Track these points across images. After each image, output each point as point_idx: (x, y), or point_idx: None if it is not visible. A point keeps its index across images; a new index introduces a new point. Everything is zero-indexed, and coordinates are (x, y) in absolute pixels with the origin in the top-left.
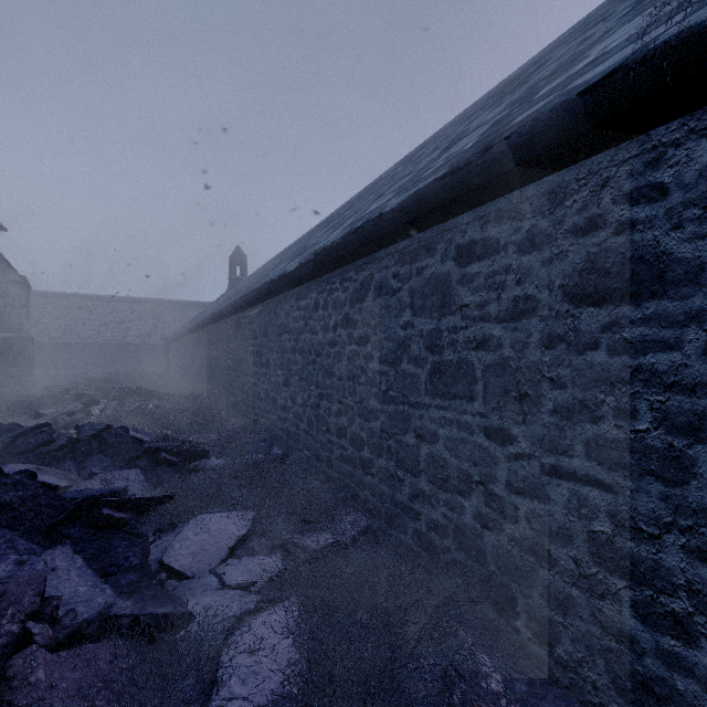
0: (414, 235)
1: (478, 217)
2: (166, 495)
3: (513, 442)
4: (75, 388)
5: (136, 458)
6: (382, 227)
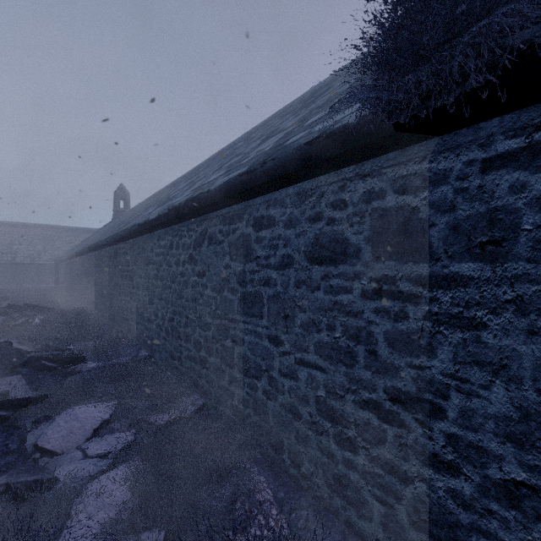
0: (232, 206)
1: (265, 201)
2: (43, 394)
3: (282, 344)
4: None
5: (19, 367)
6: (210, 198)
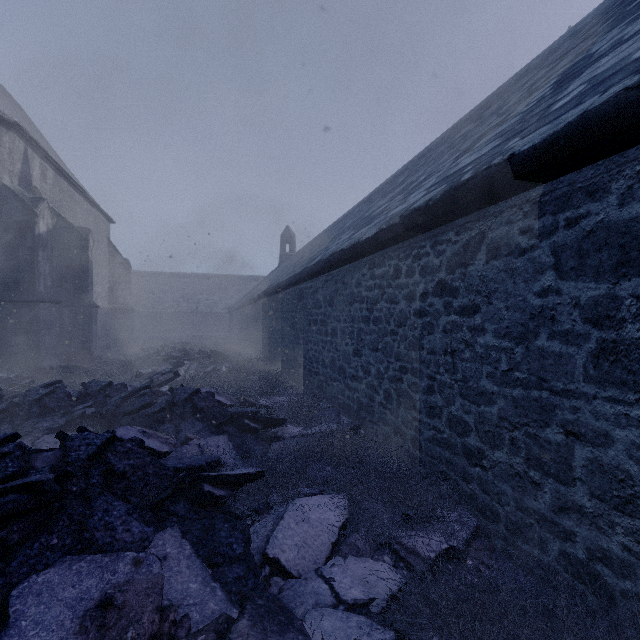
0: (558, 178)
1: None
2: (259, 471)
3: None
4: (164, 350)
5: (223, 424)
6: (512, 171)
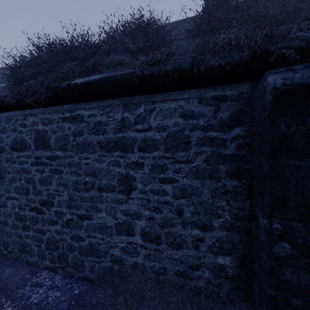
0: None
1: None
2: None
3: None
4: None
5: None
6: None
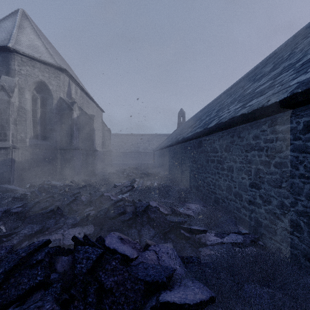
0: None
1: None
2: (210, 297)
3: None
4: (125, 171)
5: (167, 232)
6: None
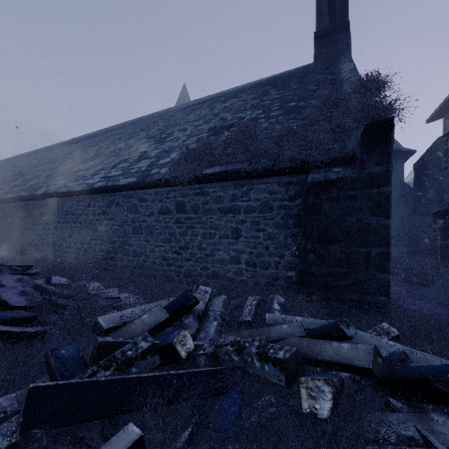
0: (128, 191)
1: (144, 192)
2: (36, 272)
3: (150, 242)
4: None
5: (0, 268)
6: (119, 188)
